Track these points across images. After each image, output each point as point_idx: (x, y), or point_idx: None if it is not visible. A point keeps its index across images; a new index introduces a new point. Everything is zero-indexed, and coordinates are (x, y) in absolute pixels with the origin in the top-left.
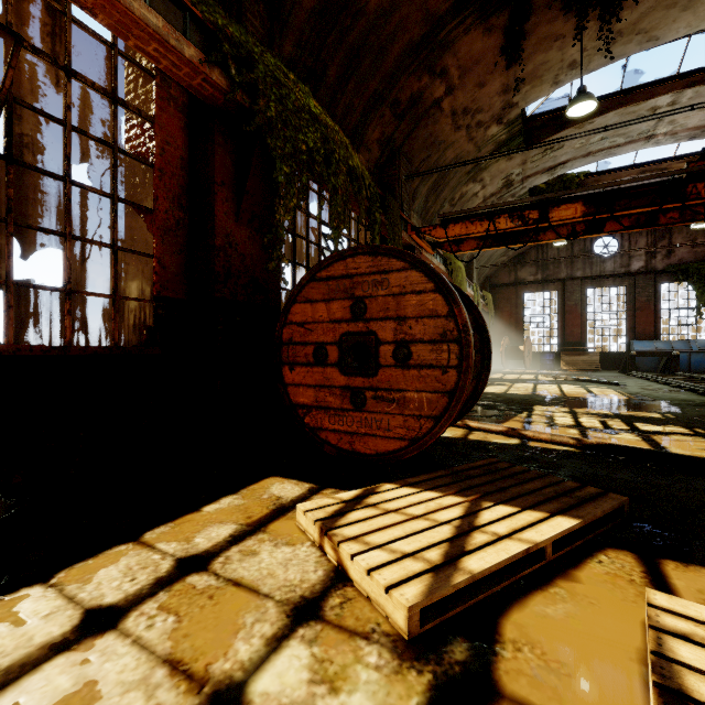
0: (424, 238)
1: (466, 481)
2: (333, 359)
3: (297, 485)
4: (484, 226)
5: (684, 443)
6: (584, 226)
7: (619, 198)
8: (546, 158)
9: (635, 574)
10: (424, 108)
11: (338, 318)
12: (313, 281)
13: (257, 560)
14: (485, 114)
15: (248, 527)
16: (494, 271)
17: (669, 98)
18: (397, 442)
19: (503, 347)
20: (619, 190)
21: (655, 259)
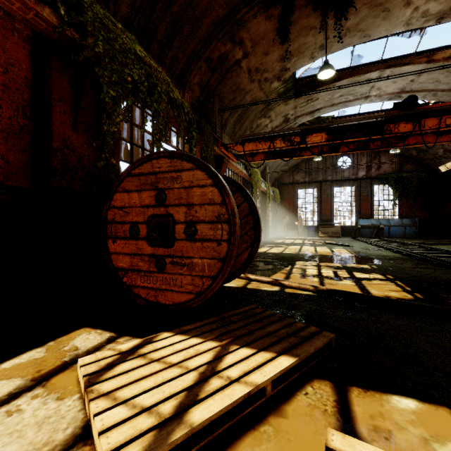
0: (231, 151)
1: (226, 327)
2: (143, 234)
3: (100, 334)
4: (267, 145)
5: (379, 286)
6: (328, 148)
7: (347, 131)
8: (309, 105)
9: (328, 404)
10: (229, 65)
11: (147, 204)
12: (129, 176)
13: (16, 421)
14: (269, 73)
15: (31, 382)
16: (280, 175)
17: (377, 74)
18: (187, 295)
19: (286, 222)
20: (347, 126)
21: (371, 171)
